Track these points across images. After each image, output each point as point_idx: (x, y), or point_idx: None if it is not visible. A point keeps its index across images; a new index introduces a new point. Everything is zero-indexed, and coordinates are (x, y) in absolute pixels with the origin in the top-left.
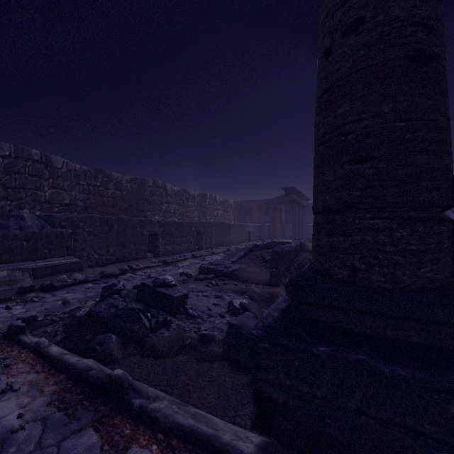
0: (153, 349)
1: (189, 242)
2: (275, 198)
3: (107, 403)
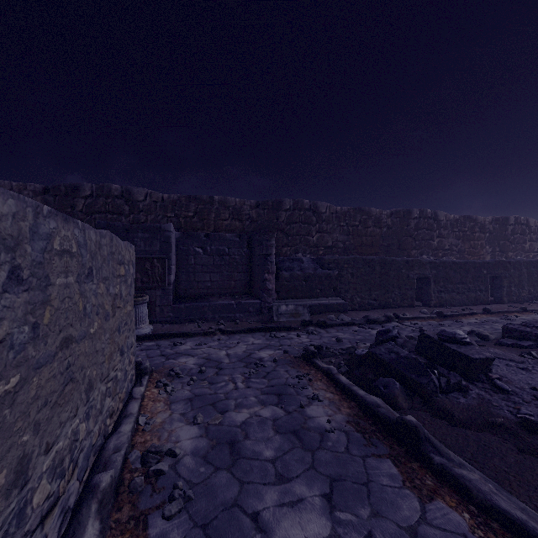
0: (446, 412)
1: (477, 291)
2: None
3: (400, 445)
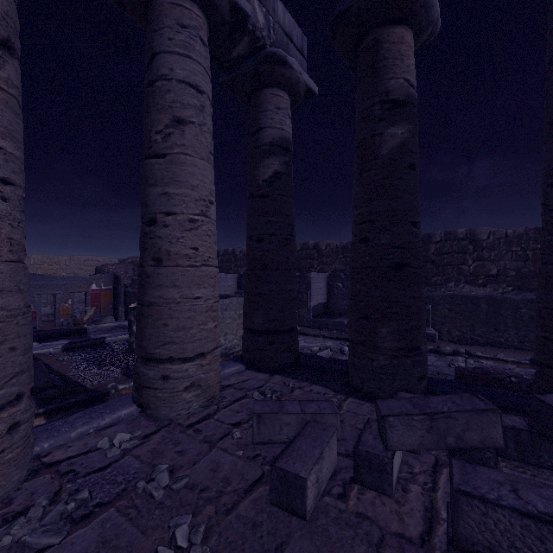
0: None
1: None
2: None
3: None
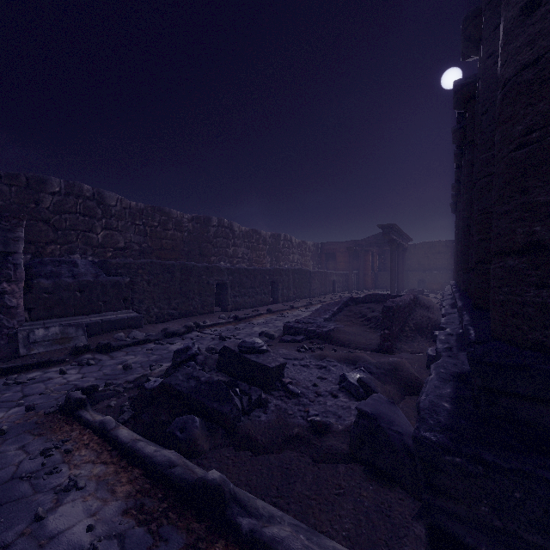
0: (250, 439)
1: (263, 294)
2: (366, 239)
3: (201, 519)
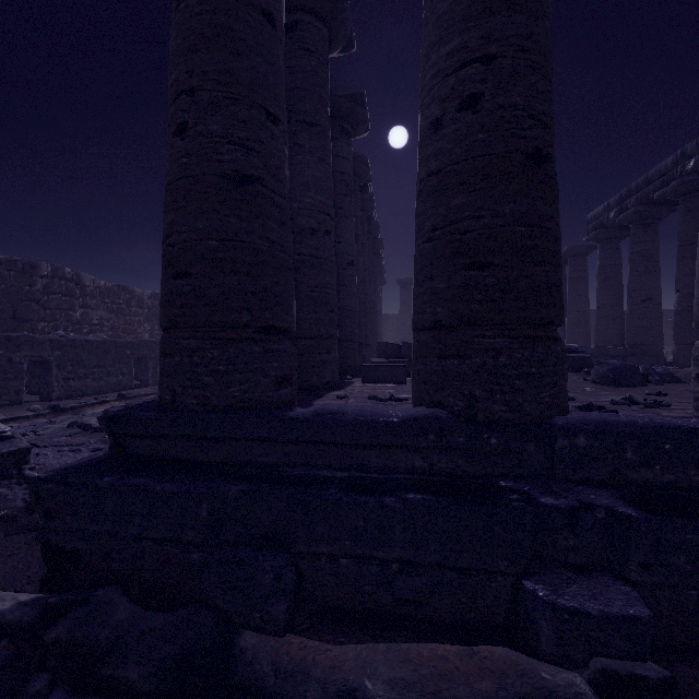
0: None
1: (120, 375)
2: None
3: None
